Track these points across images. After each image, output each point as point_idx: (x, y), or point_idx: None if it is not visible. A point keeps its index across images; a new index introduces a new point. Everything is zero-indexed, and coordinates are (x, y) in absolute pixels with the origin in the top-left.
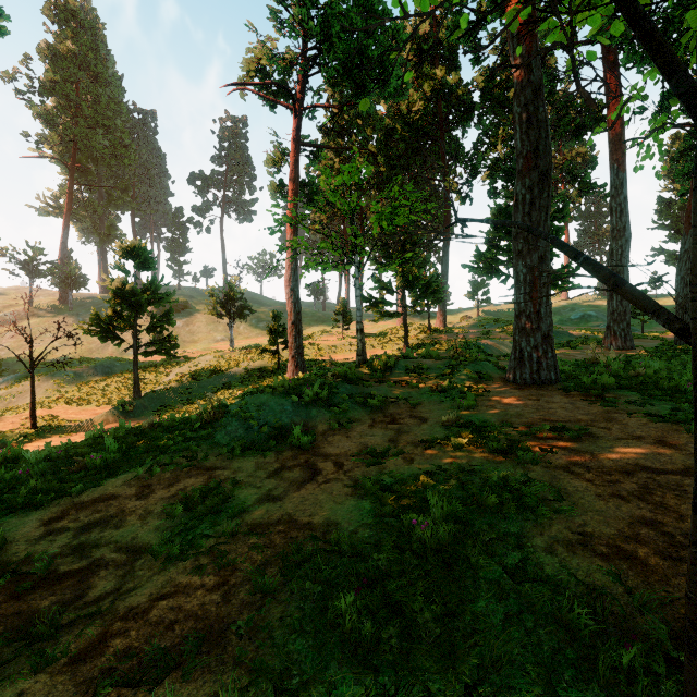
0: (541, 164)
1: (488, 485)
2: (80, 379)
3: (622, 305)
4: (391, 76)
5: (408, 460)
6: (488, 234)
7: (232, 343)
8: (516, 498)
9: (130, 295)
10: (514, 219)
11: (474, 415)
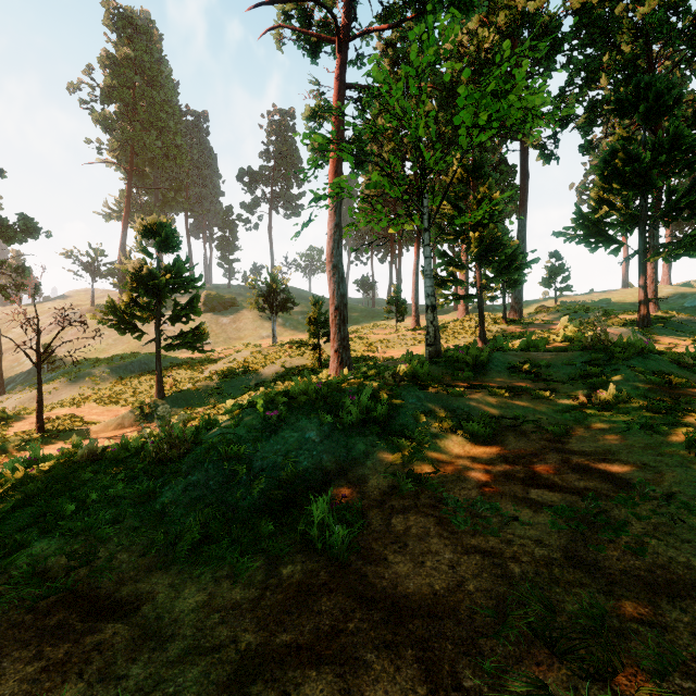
0: None
1: None
2: (115, 376)
3: None
4: None
5: None
6: (596, 187)
7: (275, 339)
8: None
9: (148, 279)
10: None
11: None
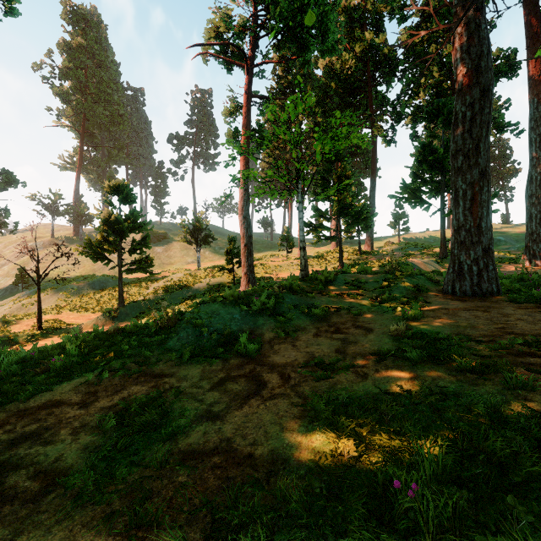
0: (483, 81)
1: (474, 417)
2: (81, 292)
3: (540, 227)
4: (329, 31)
5: (361, 374)
6: (413, 168)
7: (199, 264)
8: (531, 444)
9: (115, 223)
10: (453, 137)
11: (422, 326)
